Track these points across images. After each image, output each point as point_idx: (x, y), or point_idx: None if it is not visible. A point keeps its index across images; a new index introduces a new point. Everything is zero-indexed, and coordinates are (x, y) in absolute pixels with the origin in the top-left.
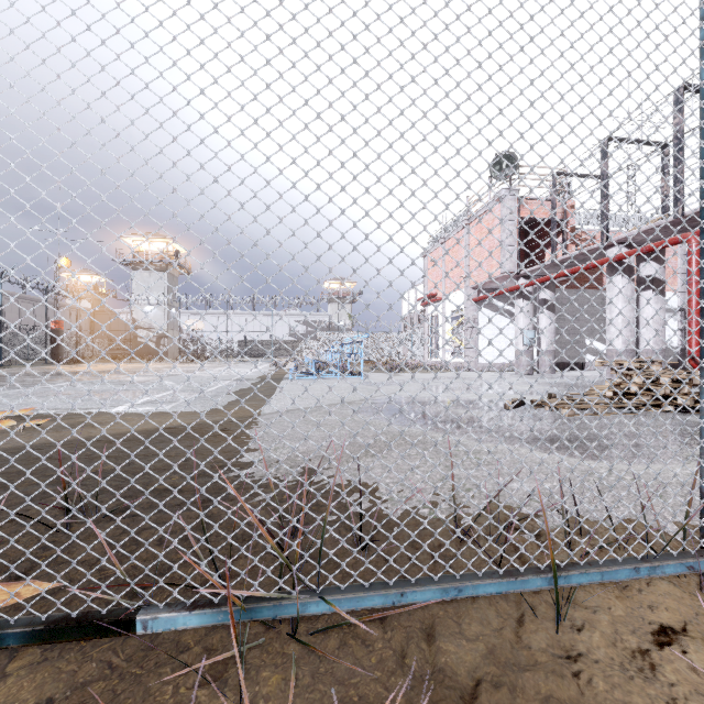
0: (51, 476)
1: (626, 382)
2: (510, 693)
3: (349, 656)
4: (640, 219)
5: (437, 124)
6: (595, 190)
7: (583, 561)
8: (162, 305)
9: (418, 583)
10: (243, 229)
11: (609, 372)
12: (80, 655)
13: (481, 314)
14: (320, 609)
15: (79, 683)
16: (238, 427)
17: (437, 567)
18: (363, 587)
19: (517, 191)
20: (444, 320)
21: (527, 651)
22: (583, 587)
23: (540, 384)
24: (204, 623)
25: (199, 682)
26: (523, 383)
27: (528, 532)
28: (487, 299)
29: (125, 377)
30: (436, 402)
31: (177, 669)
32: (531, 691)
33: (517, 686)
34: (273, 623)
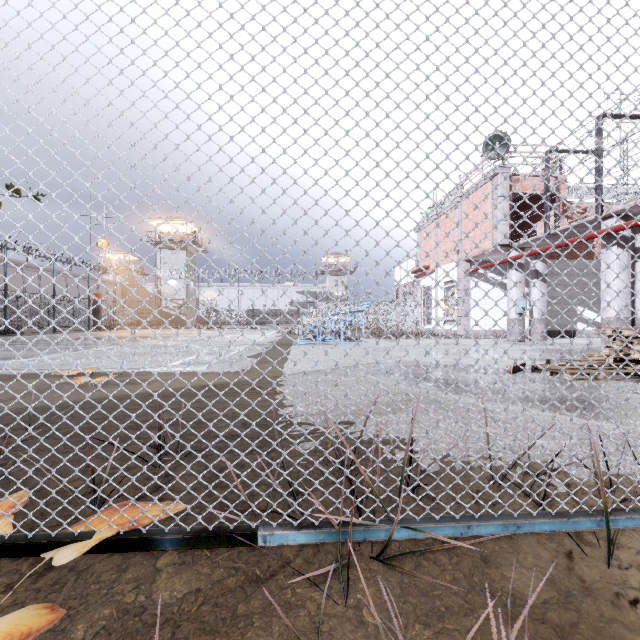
0: (130, 423)
1: (626, 349)
2: (576, 614)
3: (426, 575)
4: (633, 191)
5: (497, 127)
6: (639, 178)
7: (628, 508)
8: (275, 284)
9: (481, 519)
10: (337, 221)
11: (604, 339)
12: (209, 560)
13: (473, 284)
14: (401, 535)
15: (215, 581)
16: (267, 386)
17: (480, 509)
18: (434, 520)
19: (509, 169)
20: (437, 291)
21: (582, 582)
22: (623, 532)
23: (534, 350)
24: (309, 540)
25: (308, 587)
26: (517, 349)
27: (577, 480)
28: (479, 271)
29: (158, 342)
30: (438, 366)
31: (288, 576)
32: (595, 613)
33: (581, 609)
34: (353, 546)
